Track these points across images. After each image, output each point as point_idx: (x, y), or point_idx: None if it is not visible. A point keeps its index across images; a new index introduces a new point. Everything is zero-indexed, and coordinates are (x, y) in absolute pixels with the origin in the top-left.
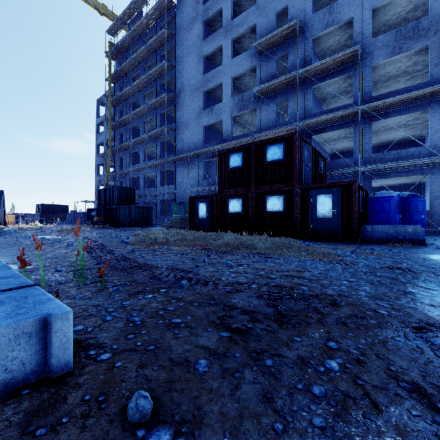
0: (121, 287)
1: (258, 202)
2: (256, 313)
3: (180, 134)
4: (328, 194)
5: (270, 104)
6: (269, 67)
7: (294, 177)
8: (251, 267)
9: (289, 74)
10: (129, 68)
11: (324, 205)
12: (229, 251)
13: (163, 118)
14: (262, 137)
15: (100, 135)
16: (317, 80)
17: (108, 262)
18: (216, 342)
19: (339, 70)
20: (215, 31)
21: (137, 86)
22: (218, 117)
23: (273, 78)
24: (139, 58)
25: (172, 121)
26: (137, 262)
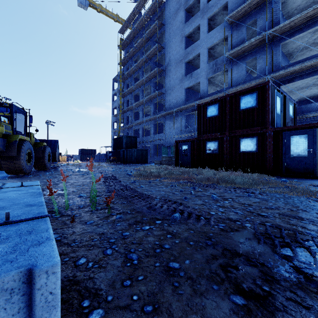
0: (123, 215)
1: (232, 144)
2: (267, 267)
3: (167, 96)
4: (303, 134)
5: (240, 64)
6: (240, 34)
7: (267, 121)
8: (236, 202)
9: (258, 36)
10: (133, 54)
11: (299, 145)
12: (211, 184)
13: (156, 86)
14: (234, 91)
15: (114, 102)
16: (285, 37)
17: (116, 191)
18: (230, 313)
19: (309, 24)
20: (194, 15)
21: (138, 66)
22: (197, 80)
23: (243, 43)
24: (139, 45)
25: (162, 87)
26: (137, 192)
